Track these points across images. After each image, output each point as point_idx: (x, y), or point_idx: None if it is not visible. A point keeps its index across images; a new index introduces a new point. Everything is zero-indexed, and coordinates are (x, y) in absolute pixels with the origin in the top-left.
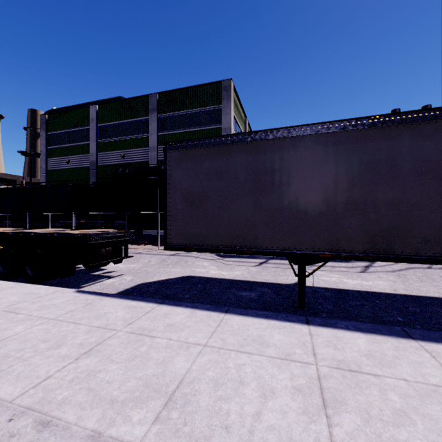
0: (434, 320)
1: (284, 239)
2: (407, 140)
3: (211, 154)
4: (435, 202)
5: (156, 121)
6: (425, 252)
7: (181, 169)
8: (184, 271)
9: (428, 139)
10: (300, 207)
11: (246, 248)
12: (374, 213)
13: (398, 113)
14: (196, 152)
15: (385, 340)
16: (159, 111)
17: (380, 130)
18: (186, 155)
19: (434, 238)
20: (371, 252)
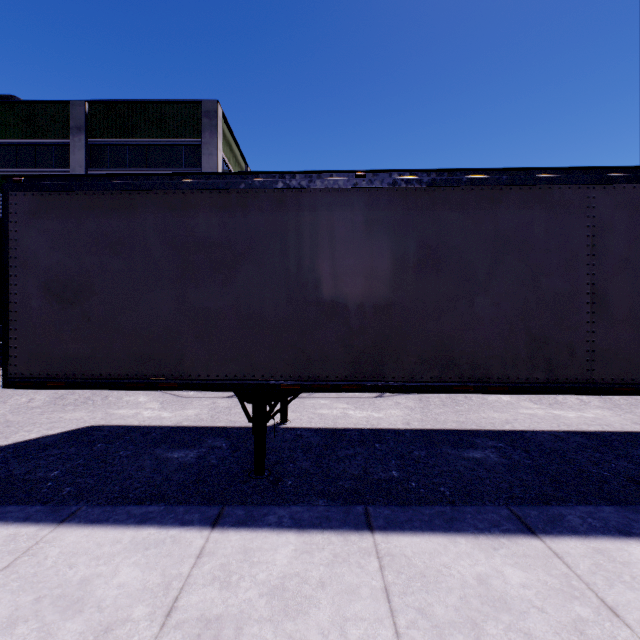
0: (436, 470)
1: (227, 361)
2: (400, 212)
3: (99, 206)
4: (433, 303)
5: (83, 149)
6: (422, 376)
7: (38, 231)
8: (92, 416)
9: (425, 213)
10: (254, 308)
11: (164, 380)
12: (359, 318)
13: (389, 171)
14: (69, 201)
15: (325, 543)
16: (89, 133)
17: (366, 193)
18: (48, 205)
19: (432, 356)
20: (354, 379)
